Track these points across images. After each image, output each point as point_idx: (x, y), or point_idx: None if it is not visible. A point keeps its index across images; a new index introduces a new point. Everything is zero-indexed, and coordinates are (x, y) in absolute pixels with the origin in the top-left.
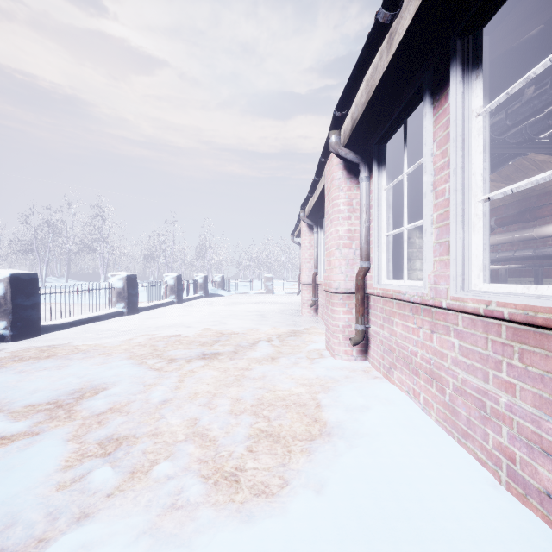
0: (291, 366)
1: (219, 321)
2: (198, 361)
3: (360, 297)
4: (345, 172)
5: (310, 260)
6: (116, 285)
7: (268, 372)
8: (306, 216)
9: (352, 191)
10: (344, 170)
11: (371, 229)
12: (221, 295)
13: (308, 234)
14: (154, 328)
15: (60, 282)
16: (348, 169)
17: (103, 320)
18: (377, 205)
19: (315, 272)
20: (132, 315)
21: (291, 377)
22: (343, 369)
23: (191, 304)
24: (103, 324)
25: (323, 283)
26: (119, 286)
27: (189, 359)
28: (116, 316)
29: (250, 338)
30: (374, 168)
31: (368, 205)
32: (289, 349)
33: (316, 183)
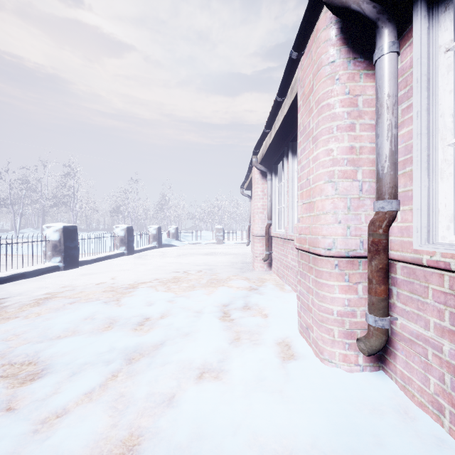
0: (254, 391)
1: (162, 278)
2: (90, 376)
3: (382, 267)
4: (344, 48)
5: (262, 210)
6: (51, 238)
7: (210, 419)
8: (259, 163)
9: (356, 82)
10: (342, 45)
11: (398, 142)
12: (174, 245)
13: (261, 181)
14: (80, 289)
15: (36, 233)
16: (350, 43)
17: (29, 277)
18: (426, 86)
19: (268, 223)
20: (70, 269)
21: (256, 443)
22: (354, 406)
23: (142, 256)
24: (26, 283)
25: (296, 238)
26: (54, 239)
27: (80, 366)
28: (48, 272)
29: (191, 310)
30: (421, 13)
31: (396, 96)
32: (245, 336)
33: (277, 108)
